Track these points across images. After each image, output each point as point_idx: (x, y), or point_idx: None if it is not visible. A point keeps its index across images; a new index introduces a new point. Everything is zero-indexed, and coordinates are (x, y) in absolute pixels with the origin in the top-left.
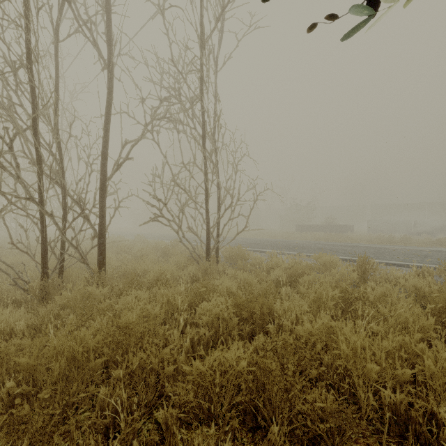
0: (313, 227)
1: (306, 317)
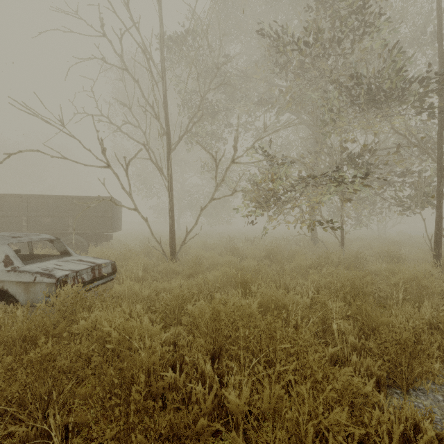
0: None
1: None
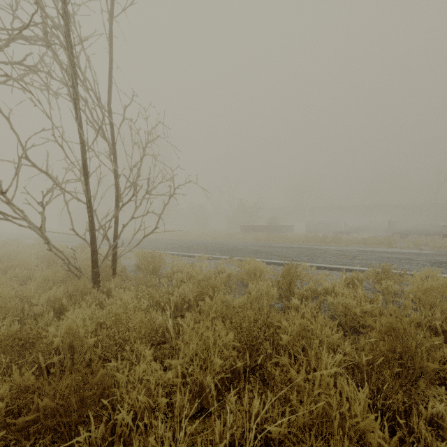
0: (256, 227)
1: (164, 401)
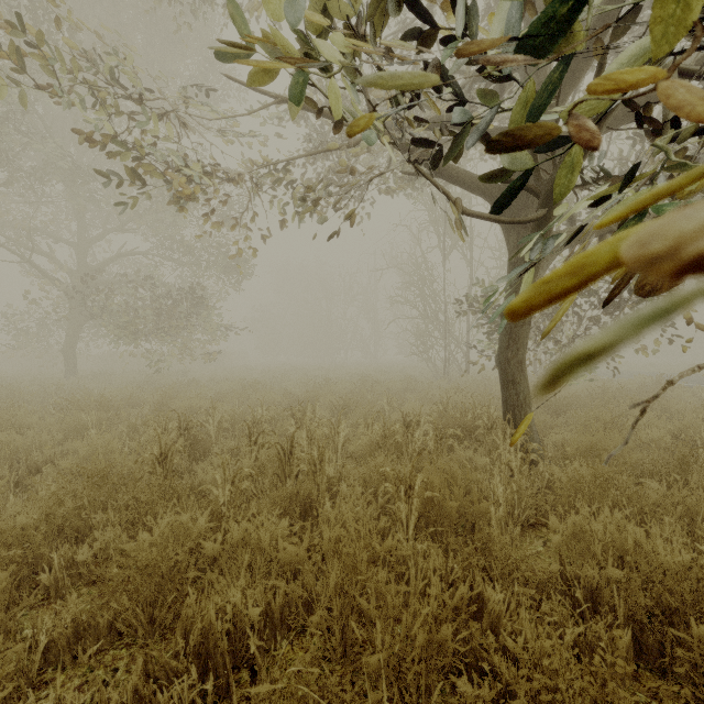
0: None
1: None
